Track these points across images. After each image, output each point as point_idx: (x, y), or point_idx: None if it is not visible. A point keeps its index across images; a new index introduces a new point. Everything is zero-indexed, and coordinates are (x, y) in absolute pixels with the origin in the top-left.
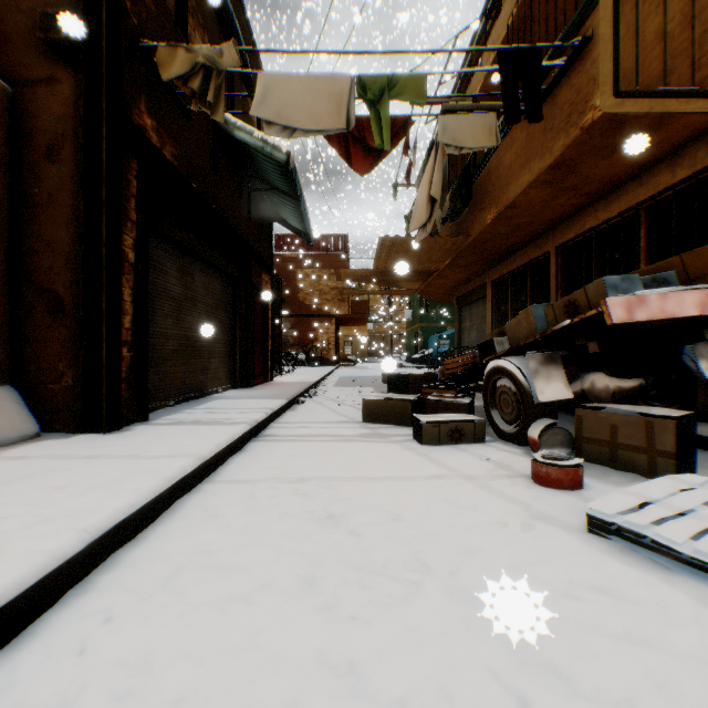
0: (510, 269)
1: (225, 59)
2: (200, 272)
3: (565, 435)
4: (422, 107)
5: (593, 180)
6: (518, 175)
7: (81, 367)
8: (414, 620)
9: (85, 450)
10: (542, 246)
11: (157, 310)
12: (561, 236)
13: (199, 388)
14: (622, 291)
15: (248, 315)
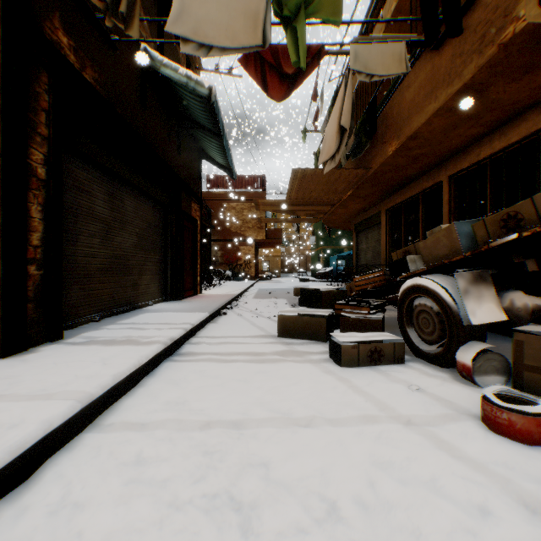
0: (403, 198)
1: None
2: (131, 197)
3: (500, 361)
4: (337, 27)
5: (496, 108)
6: (422, 106)
7: None
8: None
9: None
10: (435, 176)
11: (82, 229)
12: (454, 166)
13: (130, 303)
14: None
15: (178, 237)
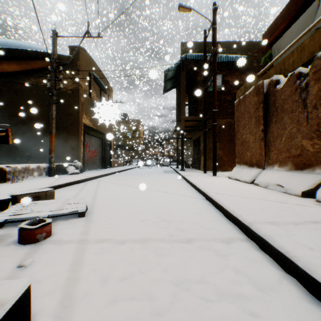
0: None
1: None
2: None
3: None
4: None
5: None
6: None
7: None
8: (149, 206)
9: None
10: None
11: None
12: None
13: None
14: None
15: None
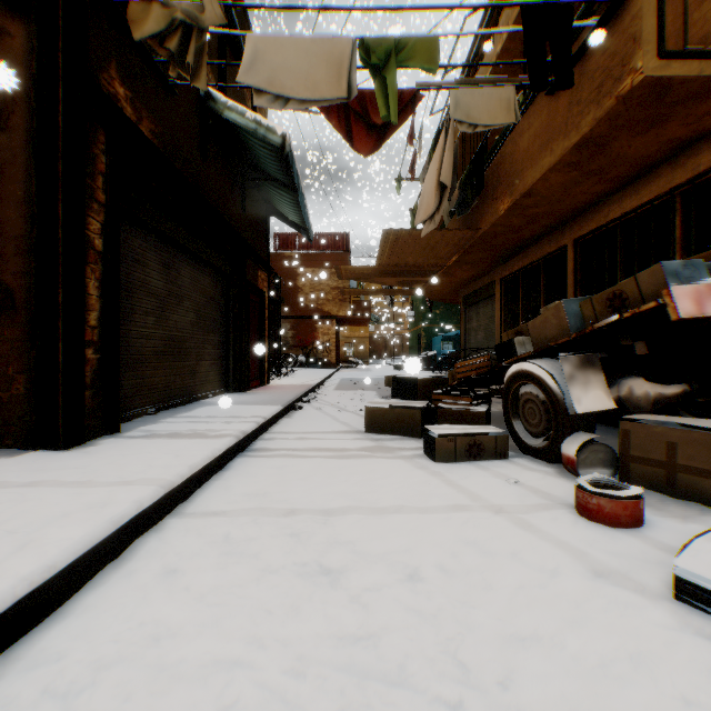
0: (521, 265)
1: (206, 14)
2: (188, 266)
3: (607, 452)
4: (433, 75)
5: (622, 163)
6: (537, 158)
7: (35, 372)
8: None
9: (27, 474)
10: (558, 239)
11: (135, 306)
12: (580, 228)
13: (187, 393)
14: (684, 279)
15: (242, 314)
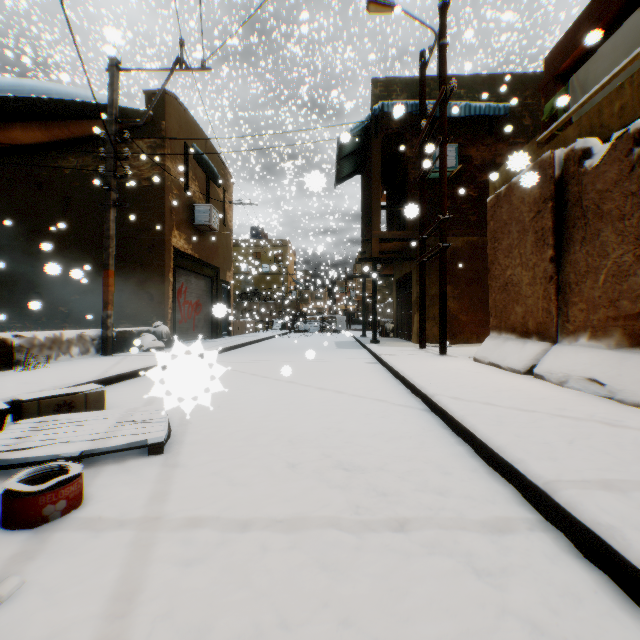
0: None
1: None
2: None
3: None
4: None
5: None
6: None
7: None
8: (306, 427)
9: None
10: None
11: None
12: None
13: None
14: None
15: None
